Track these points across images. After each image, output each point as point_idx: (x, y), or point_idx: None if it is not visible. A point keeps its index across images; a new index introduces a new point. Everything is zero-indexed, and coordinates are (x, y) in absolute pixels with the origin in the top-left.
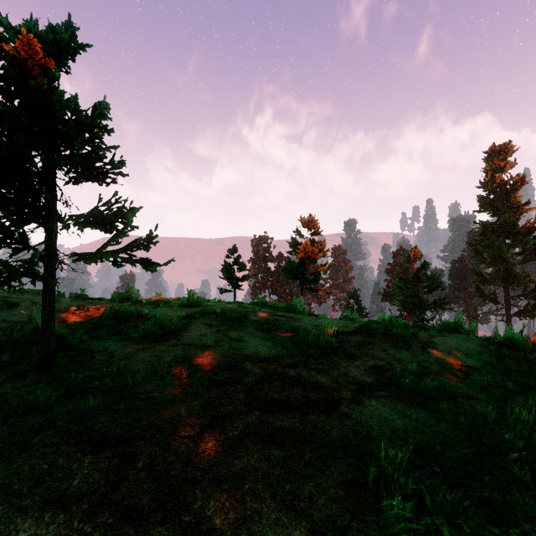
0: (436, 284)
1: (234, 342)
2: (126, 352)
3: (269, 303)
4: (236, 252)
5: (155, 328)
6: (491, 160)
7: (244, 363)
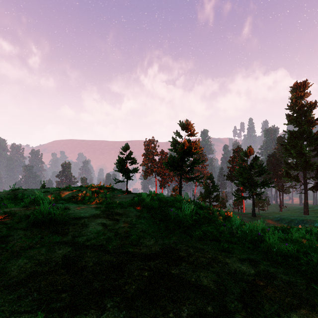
0: (264, 170)
1: None
2: None
3: (154, 204)
4: (128, 149)
5: None
6: (295, 91)
7: None
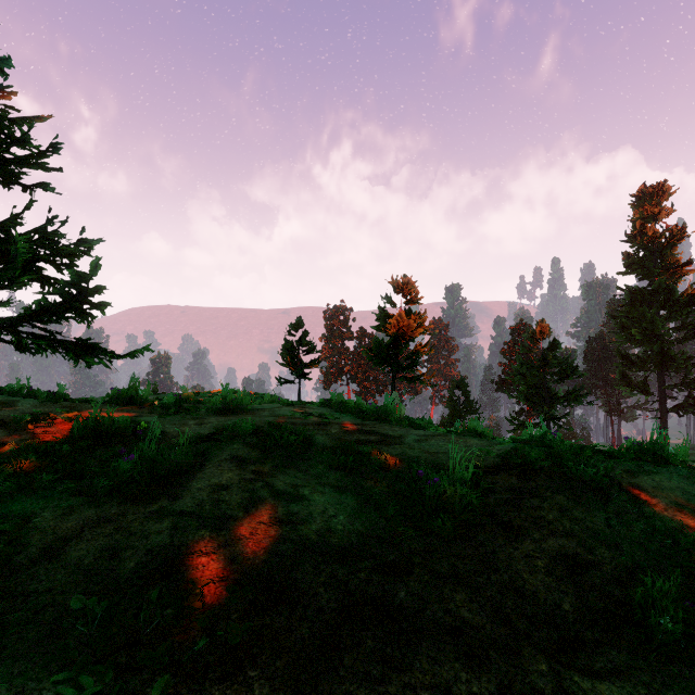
0: (570, 369)
1: (281, 505)
2: (60, 531)
3: (348, 403)
4: (301, 327)
5: (136, 471)
6: (640, 205)
7: (296, 570)
